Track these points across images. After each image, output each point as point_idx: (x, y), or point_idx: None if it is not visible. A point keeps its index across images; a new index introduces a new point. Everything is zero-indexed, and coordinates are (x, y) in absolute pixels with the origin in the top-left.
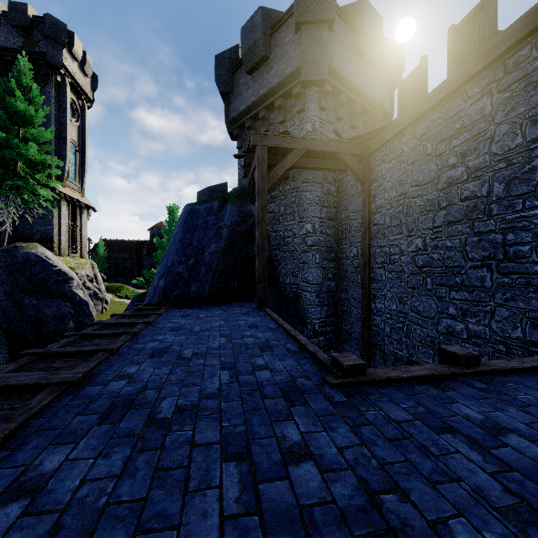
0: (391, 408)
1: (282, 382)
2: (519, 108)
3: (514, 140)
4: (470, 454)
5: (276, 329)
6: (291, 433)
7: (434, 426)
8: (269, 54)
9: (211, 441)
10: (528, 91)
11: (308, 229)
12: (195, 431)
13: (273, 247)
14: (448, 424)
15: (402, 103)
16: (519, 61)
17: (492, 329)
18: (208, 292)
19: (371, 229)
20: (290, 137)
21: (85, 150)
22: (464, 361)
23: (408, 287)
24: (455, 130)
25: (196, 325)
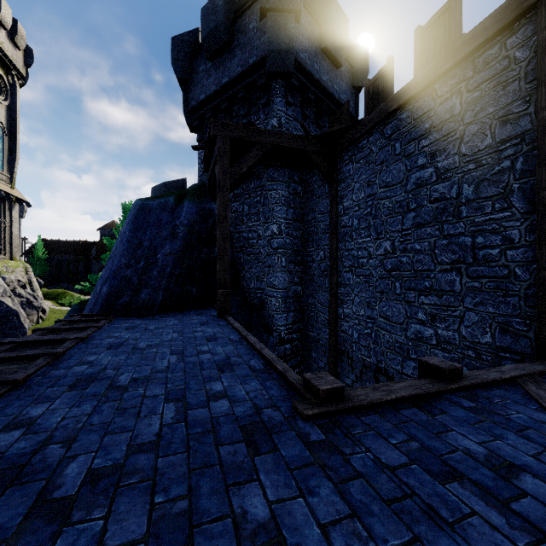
0: (380, 446)
1: (243, 417)
2: (489, 108)
3: (484, 141)
4: (489, 515)
5: (238, 341)
6: (255, 505)
7: (435, 471)
8: (232, 40)
9: (131, 538)
10: (497, 90)
11: (273, 231)
12: (109, 519)
13: (236, 249)
14: (451, 466)
15: (368, 104)
16: (489, 60)
17: (461, 335)
18: (161, 300)
19: (339, 231)
20: (254, 129)
21: (16, 134)
22: (448, 375)
23: (376, 291)
24: (424, 130)
25: (142, 340)
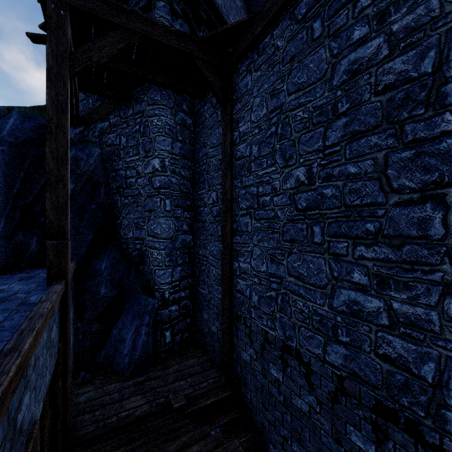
0: None
1: None
2: None
3: None
4: None
5: None
6: None
7: None
8: None
9: None
10: None
11: (155, 166)
12: None
13: (112, 191)
14: None
15: None
16: None
17: (446, 316)
18: None
19: (234, 164)
20: (113, 4)
21: None
22: None
23: (284, 239)
24: None
25: None
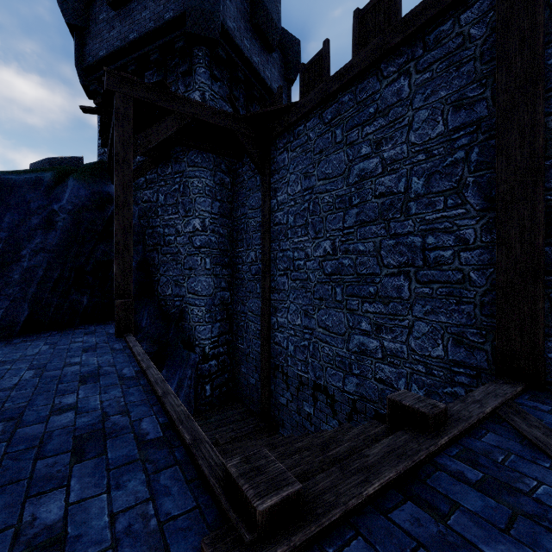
0: None
1: None
2: (441, 92)
3: (435, 129)
4: None
5: (133, 378)
6: None
7: None
8: None
9: None
10: (450, 72)
11: (195, 226)
12: None
13: (149, 248)
14: None
15: (304, 91)
16: (441, 37)
17: (410, 347)
18: (27, 315)
19: (272, 229)
20: (168, 93)
21: None
22: (433, 422)
23: (314, 298)
24: (368, 115)
25: None
